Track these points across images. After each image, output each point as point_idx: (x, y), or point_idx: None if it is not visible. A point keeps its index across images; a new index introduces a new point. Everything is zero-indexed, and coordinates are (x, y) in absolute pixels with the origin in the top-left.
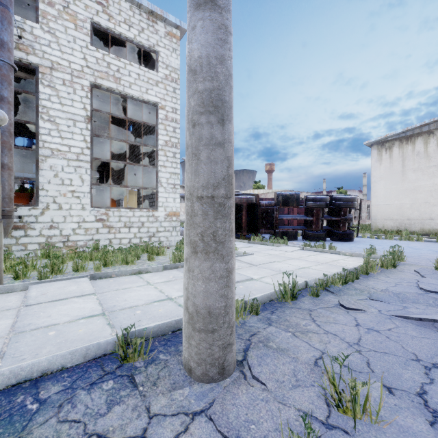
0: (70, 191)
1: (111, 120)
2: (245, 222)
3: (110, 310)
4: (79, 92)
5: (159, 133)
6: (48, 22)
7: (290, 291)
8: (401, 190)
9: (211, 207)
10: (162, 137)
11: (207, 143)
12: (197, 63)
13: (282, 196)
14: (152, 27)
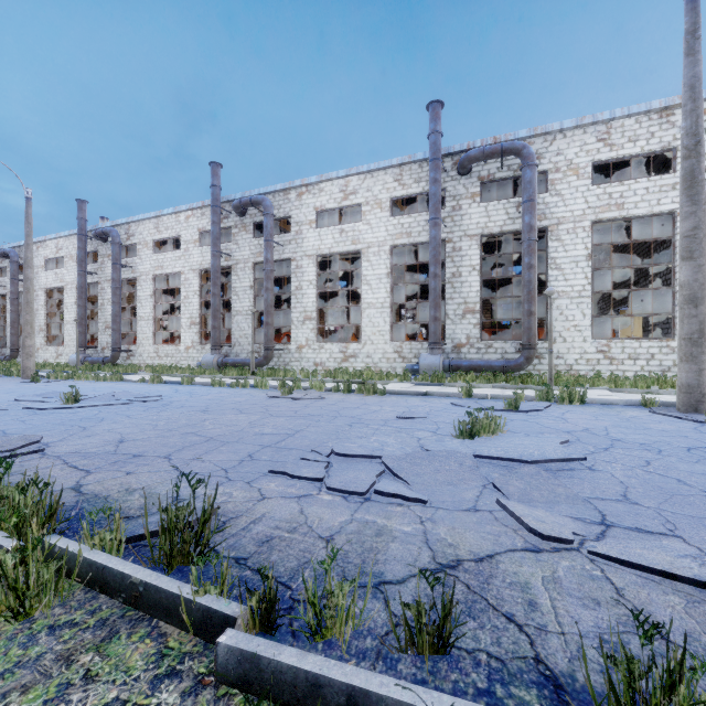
0: (573, 326)
1: None
2: None
3: None
4: (581, 235)
5: (676, 245)
6: (555, 187)
7: None
8: None
9: (689, 342)
10: None
11: (687, 316)
12: (682, 283)
13: None
14: (665, 123)
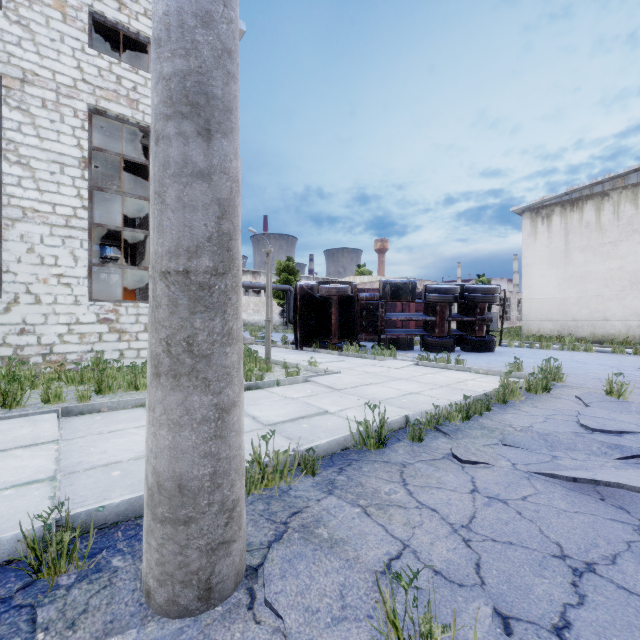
0: (55, 276)
1: (138, 169)
2: (335, 324)
3: (68, 470)
4: (70, 120)
5: None
6: (18, 8)
7: (375, 434)
8: (564, 278)
9: (183, 290)
10: None
11: (176, 172)
12: (162, 25)
13: (390, 285)
14: None
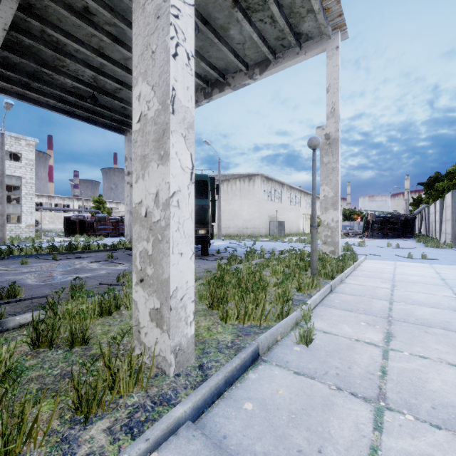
0: None
1: None
2: (78, 229)
3: None
4: None
5: (22, 189)
6: None
7: (33, 241)
8: None
9: (1, 226)
10: (24, 191)
11: (0, 219)
12: None
13: (97, 217)
14: (18, 143)
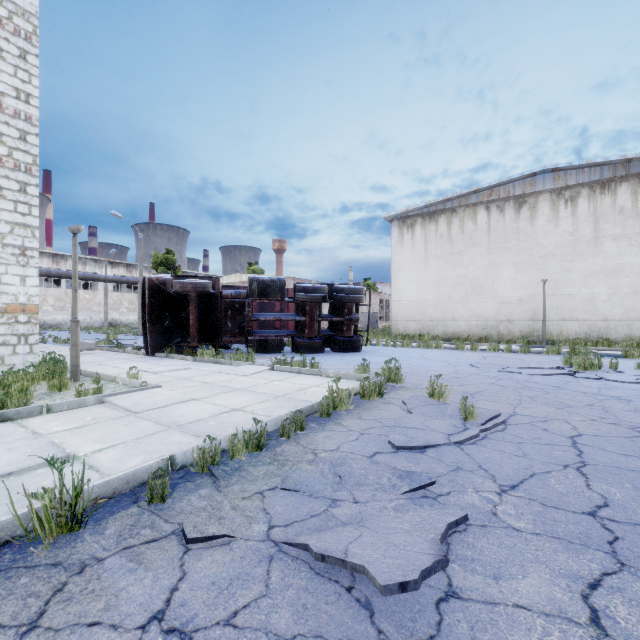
0: None
1: None
2: (194, 325)
3: None
4: None
5: None
6: None
7: (66, 509)
8: (424, 282)
9: None
10: None
11: None
12: None
13: (257, 282)
14: None
